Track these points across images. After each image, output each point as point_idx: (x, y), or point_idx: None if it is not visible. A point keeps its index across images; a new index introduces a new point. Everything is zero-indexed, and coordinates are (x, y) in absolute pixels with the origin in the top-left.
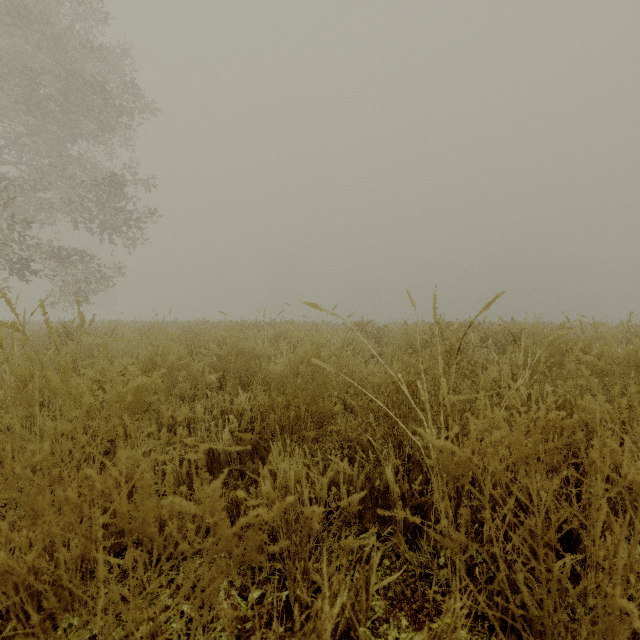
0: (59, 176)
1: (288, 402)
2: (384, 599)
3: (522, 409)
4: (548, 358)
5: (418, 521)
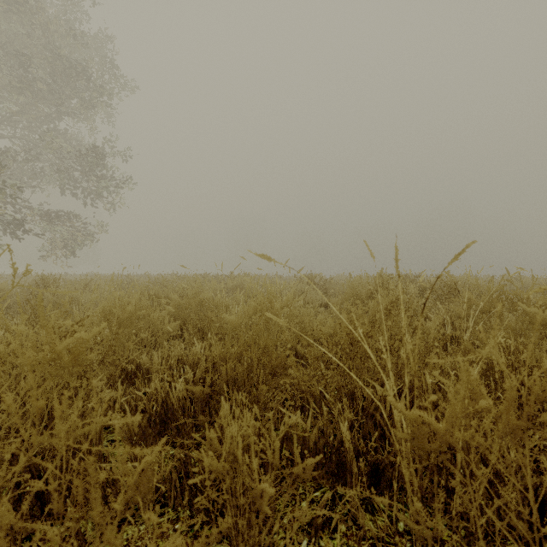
0: (47, 148)
1: (241, 353)
2: None
3: (512, 376)
4: (488, 308)
5: (385, 504)
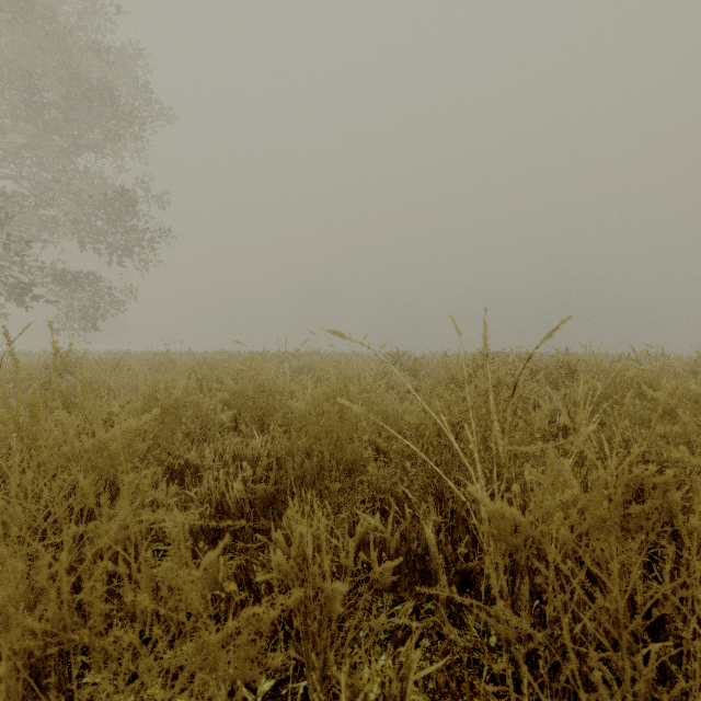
0: (62, 192)
1: (310, 447)
2: (424, 692)
3: (599, 463)
4: (610, 394)
5: (467, 602)
